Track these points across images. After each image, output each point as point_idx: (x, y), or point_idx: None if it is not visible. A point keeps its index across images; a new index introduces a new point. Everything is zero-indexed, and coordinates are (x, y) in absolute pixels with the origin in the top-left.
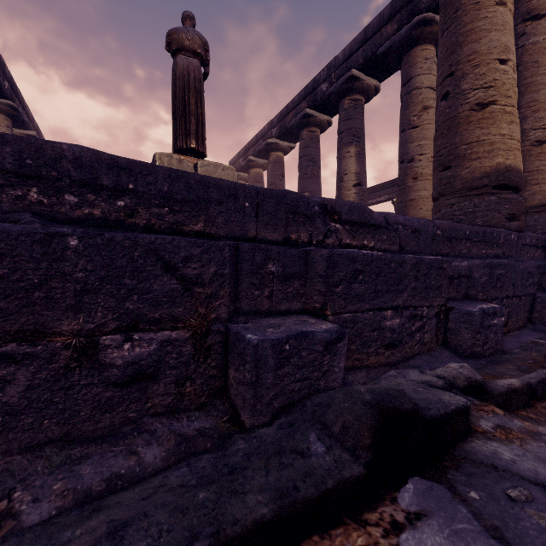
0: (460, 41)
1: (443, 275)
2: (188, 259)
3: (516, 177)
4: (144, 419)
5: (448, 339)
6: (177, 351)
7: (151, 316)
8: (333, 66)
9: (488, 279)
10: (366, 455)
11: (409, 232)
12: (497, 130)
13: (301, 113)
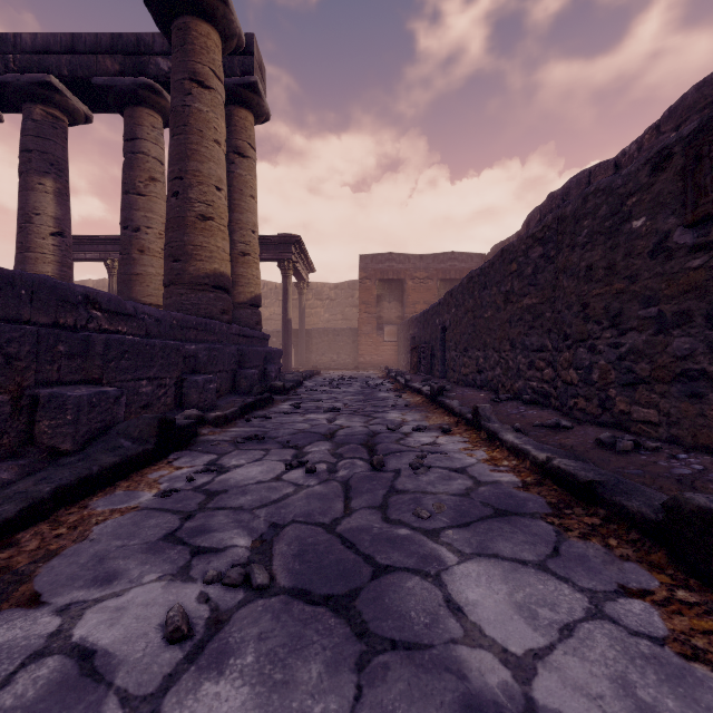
0: (188, 154)
1: (180, 356)
2: (9, 340)
3: (227, 282)
4: None
5: (183, 402)
6: None
7: None
8: (11, 43)
9: (208, 358)
10: (154, 440)
11: (153, 321)
12: (215, 242)
13: None
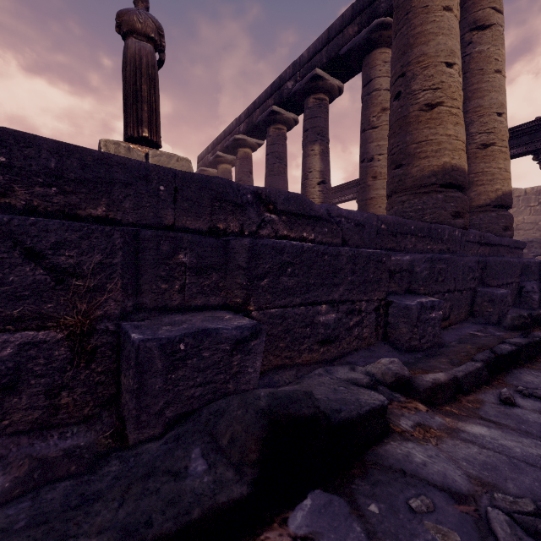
0: (410, 42)
1: (382, 269)
2: (63, 246)
3: (461, 177)
4: (0, 439)
5: (388, 334)
6: (48, 355)
7: (9, 314)
8: (298, 64)
9: (429, 273)
10: (251, 473)
11: (352, 225)
12: (444, 130)
13: (268, 109)
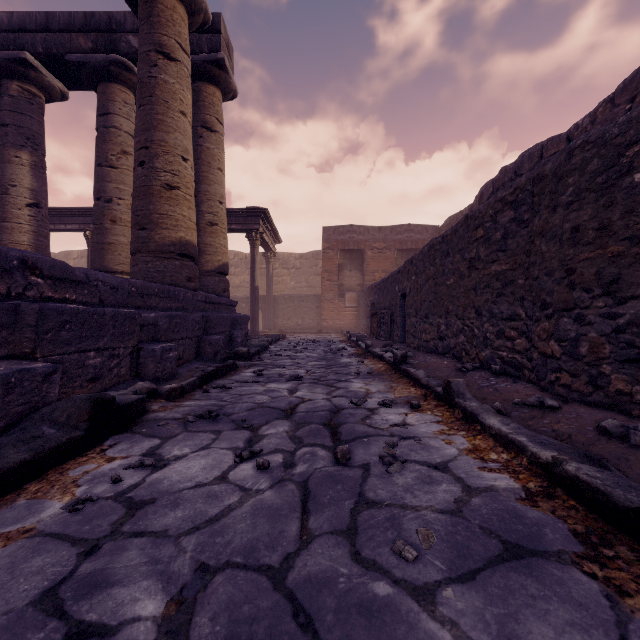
0: (154, 124)
1: (135, 324)
2: None
3: (193, 250)
4: None
5: (140, 371)
6: None
7: None
8: None
9: (169, 326)
10: (85, 425)
11: (108, 288)
12: (181, 211)
13: None
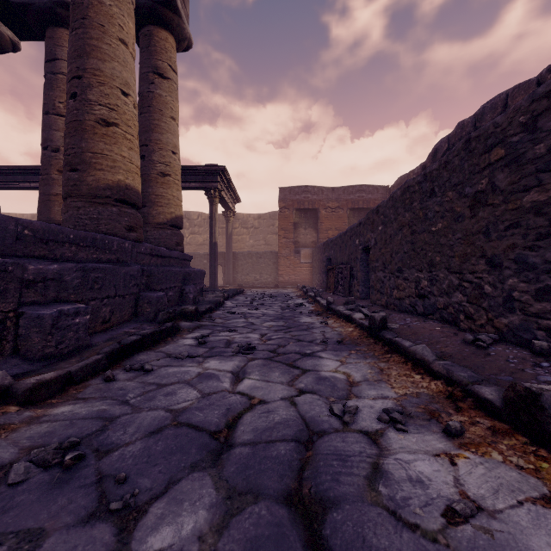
0: (87, 50)
1: (8, 279)
2: None
3: (135, 196)
4: None
5: (20, 347)
6: None
7: None
8: None
9: (82, 282)
10: None
11: None
12: (119, 150)
13: None
